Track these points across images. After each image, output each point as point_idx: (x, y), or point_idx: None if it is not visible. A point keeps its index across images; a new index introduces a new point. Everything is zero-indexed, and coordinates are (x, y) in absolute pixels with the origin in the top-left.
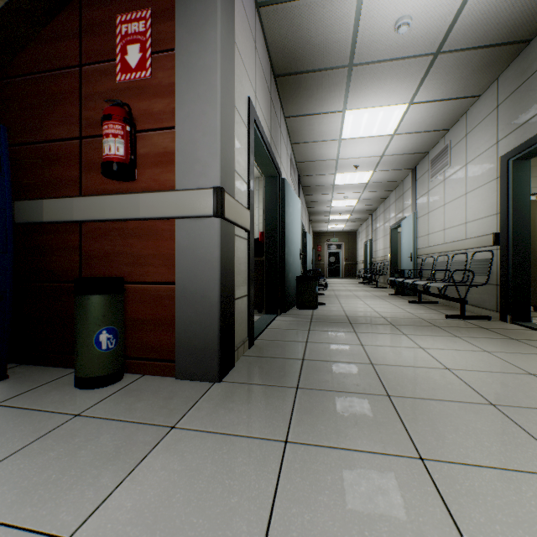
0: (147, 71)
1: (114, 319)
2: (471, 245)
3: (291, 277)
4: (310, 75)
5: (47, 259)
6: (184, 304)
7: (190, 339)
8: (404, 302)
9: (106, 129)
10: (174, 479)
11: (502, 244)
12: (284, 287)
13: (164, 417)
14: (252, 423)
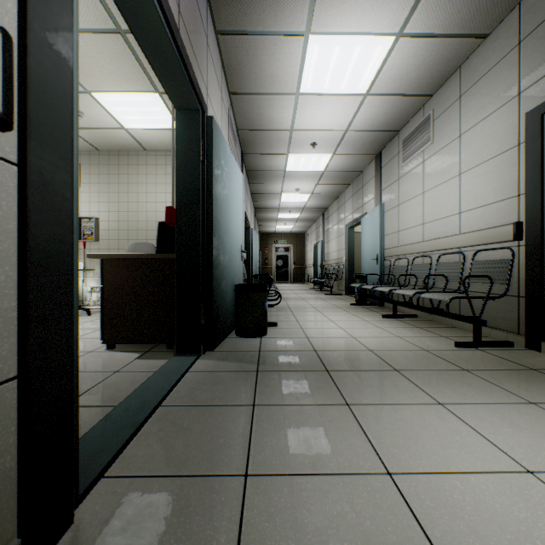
0: None
1: None
2: (472, 241)
3: (226, 286)
4: None
5: None
6: None
7: None
8: (376, 316)
9: None
10: None
11: (531, 238)
12: (212, 305)
13: None
14: None
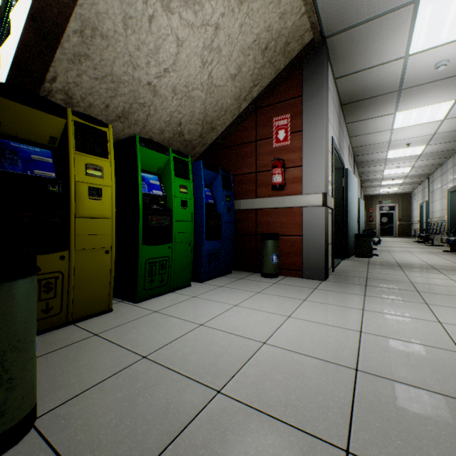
0: (288, 141)
1: (277, 250)
2: None
3: (351, 234)
4: (367, 100)
5: (240, 225)
6: (307, 245)
7: (310, 261)
8: None
9: (274, 171)
10: (326, 296)
11: None
12: (347, 241)
13: (309, 286)
14: (347, 291)
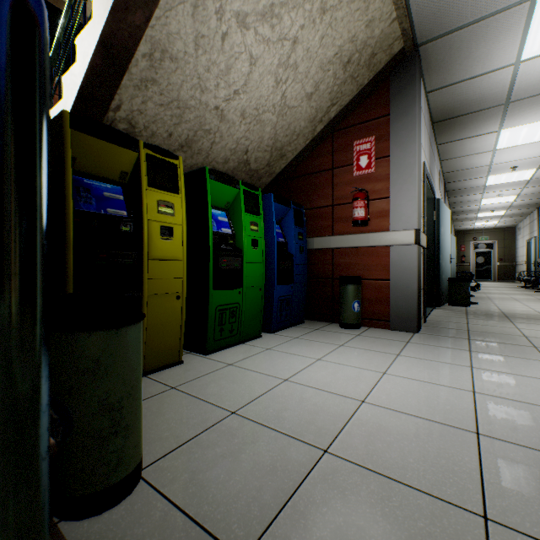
0: (371, 169)
1: (359, 297)
2: None
3: (443, 278)
4: (465, 116)
5: (313, 267)
6: (395, 291)
7: (399, 309)
8: None
9: (355, 204)
10: (423, 351)
11: None
12: (439, 286)
13: (400, 339)
14: (447, 345)
